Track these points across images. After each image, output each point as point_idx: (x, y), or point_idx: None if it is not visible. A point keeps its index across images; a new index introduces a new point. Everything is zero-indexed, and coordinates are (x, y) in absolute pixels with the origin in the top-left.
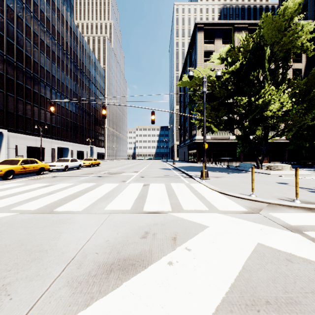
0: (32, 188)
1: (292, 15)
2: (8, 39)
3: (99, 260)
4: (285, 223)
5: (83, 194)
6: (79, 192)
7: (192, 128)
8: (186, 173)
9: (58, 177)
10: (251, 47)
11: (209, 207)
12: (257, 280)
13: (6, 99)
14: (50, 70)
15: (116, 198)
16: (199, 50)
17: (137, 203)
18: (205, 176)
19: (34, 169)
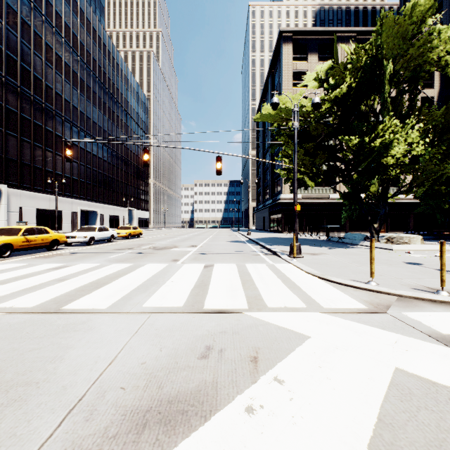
0: (36, 271)
1: (424, 14)
2: (9, 53)
3: (126, 403)
4: (432, 330)
5: (112, 281)
6: (107, 278)
7: (275, 182)
8: (268, 247)
9: (79, 254)
10: (364, 61)
11: (307, 303)
12: (408, 446)
13: (5, 141)
14: (71, 98)
15: (163, 287)
16: (285, 70)
17: (194, 296)
18: (297, 252)
19: (43, 242)
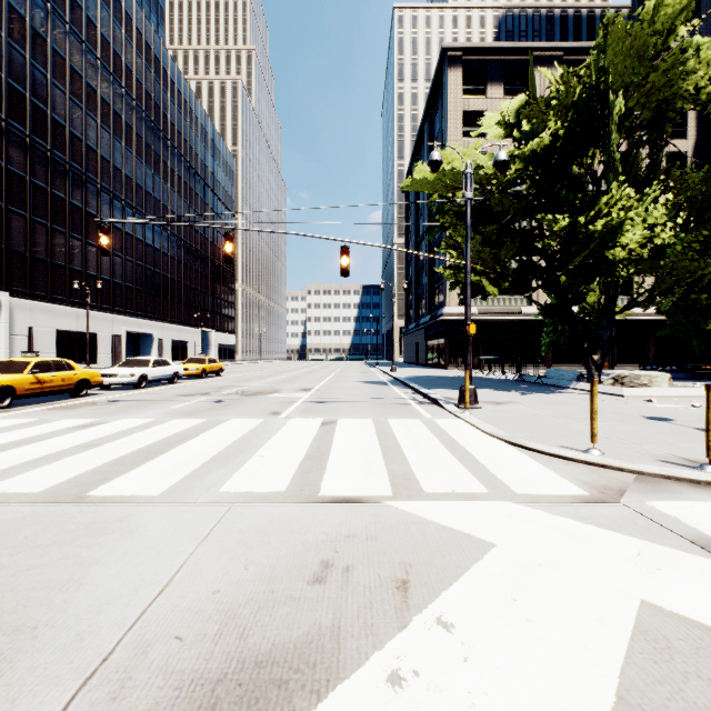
0: (50, 431)
1: (673, 19)
2: (12, 84)
3: (183, 666)
4: (697, 533)
5: (172, 448)
6: (164, 443)
7: (434, 288)
8: (424, 392)
9: (121, 403)
10: (578, 95)
11: (488, 486)
12: None
13: (6, 222)
14: (111, 155)
15: (253, 459)
16: (450, 111)
17: (303, 473)
18: (471, 401)
19: (65, 384)
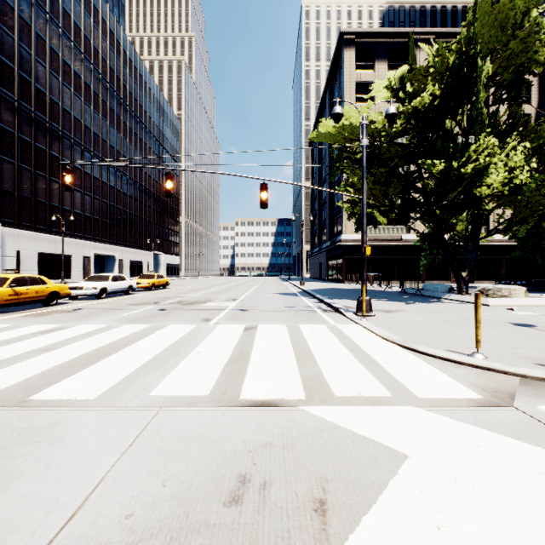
0: (17, 335)
1: (528, 1)
2: (3, 59)
3: None
4: None
5: (116, 351)
6: (110, 346)
7: (334, 220)
8: (327, 302)
9: (83, 311)
10: (453, 62)
11: (391, 389)
12: None
13: None
14: (82, 116)
15: (184, 362)
16: (346, 81)
17: (227, 376)
18: (367, 309)
19: (38, 295)
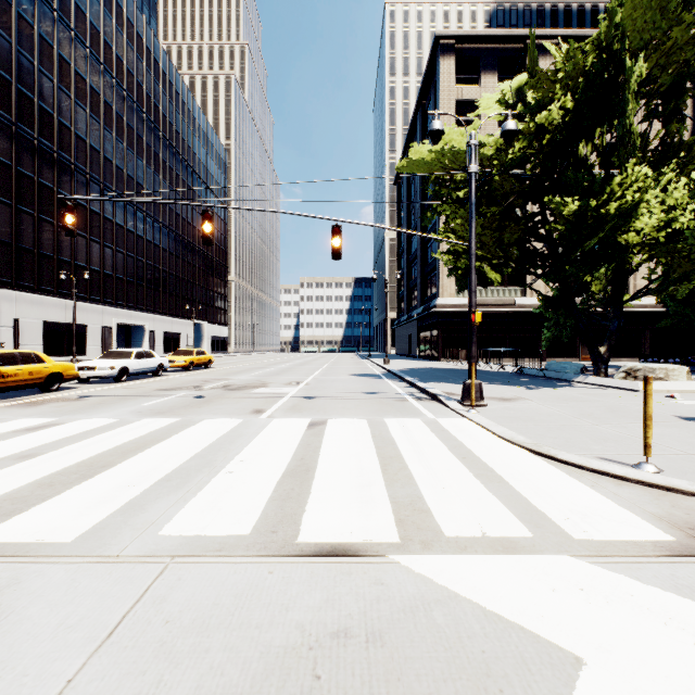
0: None
1: None
2: None
3: None
4: None
5: (123, 459)
6: (117, 451)
7: (427, 280)
8: (421, 386)
9: (92, 398)
10: (591, 63)
11: (530, 523)
12: None
13: None
14: (101, 145)
15: (219, 477)
16: (444, 100)
17: (280, 500)
18: (476, 397)
19: (33, 378)
